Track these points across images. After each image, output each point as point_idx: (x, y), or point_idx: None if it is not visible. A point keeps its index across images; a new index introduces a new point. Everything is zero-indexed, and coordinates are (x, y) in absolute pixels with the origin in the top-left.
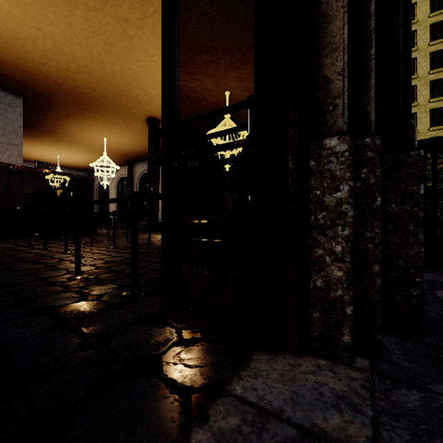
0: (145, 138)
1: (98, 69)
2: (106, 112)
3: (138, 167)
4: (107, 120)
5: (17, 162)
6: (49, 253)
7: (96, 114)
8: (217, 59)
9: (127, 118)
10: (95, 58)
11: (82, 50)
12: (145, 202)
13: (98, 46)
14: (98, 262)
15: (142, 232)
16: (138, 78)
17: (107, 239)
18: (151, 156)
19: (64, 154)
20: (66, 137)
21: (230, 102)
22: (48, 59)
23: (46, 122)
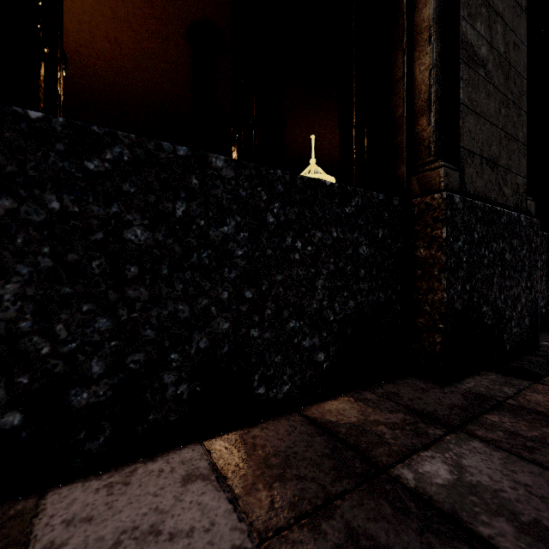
0: None
1: None
2: None
3: None
4: None
5: None
6: None
7: None
8: None
9: None
10: None
11: None
12: None
13: None
14: None
15: None
16: None
17: None
18: None
19: None
20: None
21: None
22: None
23: None
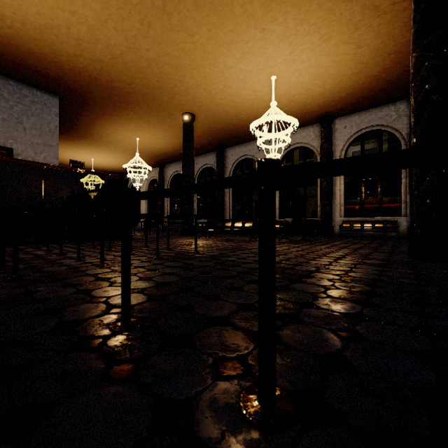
0: (177, 136)
1: (133, 58)
2: (139, 109)
3: (168, 169)
4: (140, 118)
5: (53, 163)
6: (82, 266)
7: (130, 112)
8: (267, 34)
9: (161, 115)
10: (131, 44)
11: (117, 35)
12: (176, 204)
13: (134, 28)
14: (147, 285)
15: (177, 236)
16: (175, 66)
17: (145, 245)
18: (185, 154)
19: (97, 156)
20: (100, 138)
21: (275, 88)
22: (82, 49)
23: (80, 123)
